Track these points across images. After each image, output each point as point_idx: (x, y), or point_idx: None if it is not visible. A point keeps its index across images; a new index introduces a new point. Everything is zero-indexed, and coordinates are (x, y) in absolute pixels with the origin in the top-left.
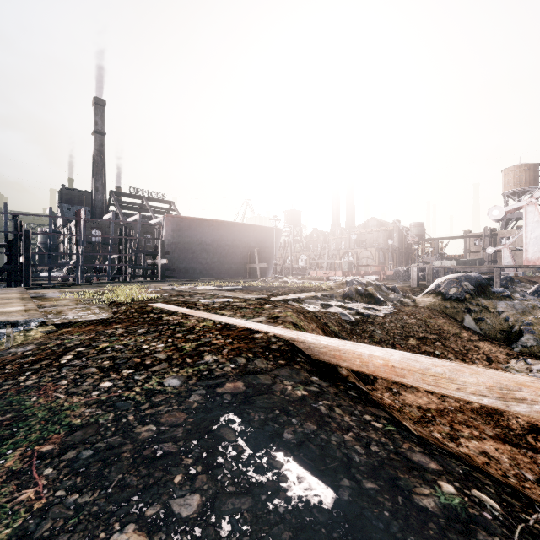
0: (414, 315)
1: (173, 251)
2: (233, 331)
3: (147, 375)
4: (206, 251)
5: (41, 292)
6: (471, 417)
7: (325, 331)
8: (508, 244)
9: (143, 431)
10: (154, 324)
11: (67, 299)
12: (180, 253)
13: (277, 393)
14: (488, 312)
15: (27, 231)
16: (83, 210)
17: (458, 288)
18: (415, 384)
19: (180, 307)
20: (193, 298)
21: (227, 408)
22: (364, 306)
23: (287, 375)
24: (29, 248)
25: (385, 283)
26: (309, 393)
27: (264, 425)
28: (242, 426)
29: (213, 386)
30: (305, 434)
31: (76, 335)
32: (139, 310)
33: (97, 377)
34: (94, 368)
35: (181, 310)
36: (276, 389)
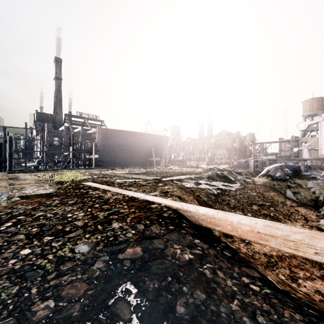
0: (255, 190)
1: (102, 149)
2: (136, 202)
3: (63, 241)
4: (122, 150)
5: (17, 175)
6: (302, 261)
7: (198, 201)
8: (306, 146)
9: (39, 309)
10: (82, 197)
11: (31, 179)
12: (106, 151)
13: (168, 257)
14: (301, 188)
15: (10, 137)
16: (46, 124)
17: (281, 173)
18: (277, 247)
19: (102, 185)
20: (112, 179)
21: (125, 276)
22: (222, 184)
23: (176, 239)
24: (12, 148)
25: (233, 170)
26: (194, 256)
27: (158, 296)
28: (137, 298)
29: (115, 252)
30: (196, 306)
31: (24, 205)
32: (74, 187)
33: (21, 244)
34: (22, 235)
35: (102, 187)
36: (167, 253)
